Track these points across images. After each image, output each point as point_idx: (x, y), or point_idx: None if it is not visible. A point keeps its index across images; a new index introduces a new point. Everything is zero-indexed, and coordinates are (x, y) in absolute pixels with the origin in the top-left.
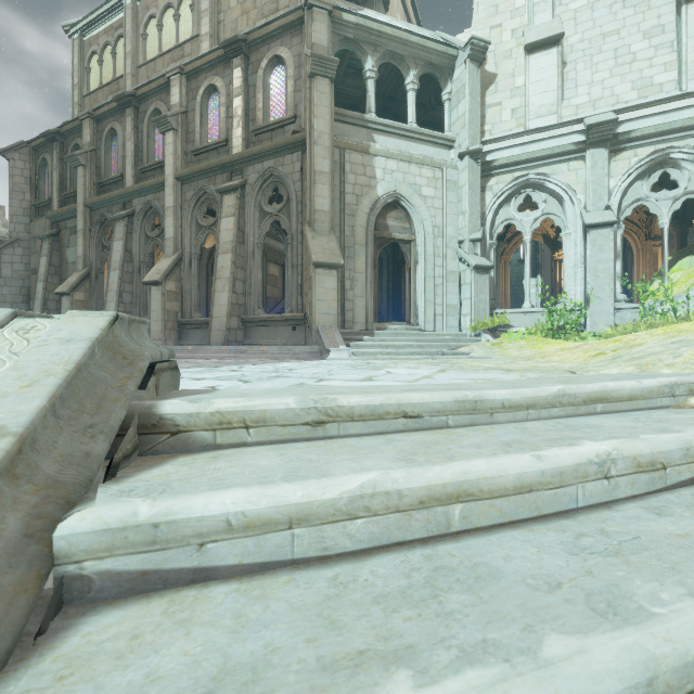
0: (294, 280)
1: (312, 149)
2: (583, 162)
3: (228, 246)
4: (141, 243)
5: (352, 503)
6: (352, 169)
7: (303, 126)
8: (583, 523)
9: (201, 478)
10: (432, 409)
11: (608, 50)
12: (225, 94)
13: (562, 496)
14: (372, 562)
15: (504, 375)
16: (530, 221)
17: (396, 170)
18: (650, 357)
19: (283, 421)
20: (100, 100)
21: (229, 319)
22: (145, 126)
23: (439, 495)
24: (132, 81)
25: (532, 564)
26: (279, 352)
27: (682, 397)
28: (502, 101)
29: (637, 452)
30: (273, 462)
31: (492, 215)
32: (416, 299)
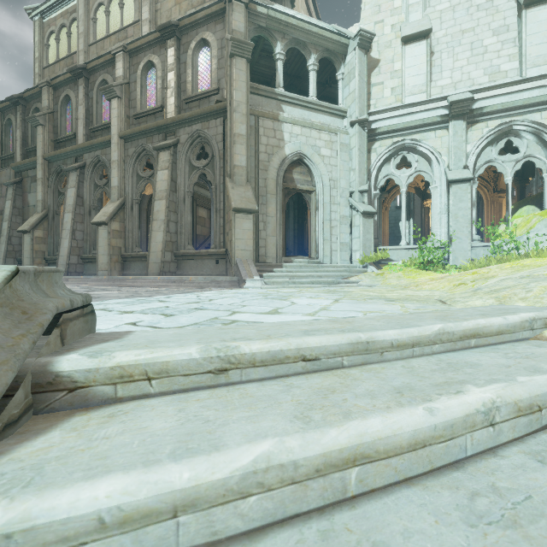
0: (217, 222)
1: (232, 115)
2: (447, 130)
3: (163, 194)
4: (91, 190)
5: (245, 481)
6: (265, 133)
7: (224, 97)
8: (474, 476)
9: (82, 455)
10: (328, 351)
11: (466, 43)
12: (160, 69)
13: (452, 447)
14: (265, 544)
15: (388, 306)
16: (406, 177)
17: (300, 134)
18: (505, 290)
19: (186, 371)
20: (57, 71)
21: (163, 253)
22: (95, 94)
23: (336, 460)
24: (84, 57)
25: (432, 543)
26: (204, 282)
27: (539, 330)
28: (384, 81)
29: (517, 398)
30: (168, 424)
31: (376, 171)
32: (316, 238)
